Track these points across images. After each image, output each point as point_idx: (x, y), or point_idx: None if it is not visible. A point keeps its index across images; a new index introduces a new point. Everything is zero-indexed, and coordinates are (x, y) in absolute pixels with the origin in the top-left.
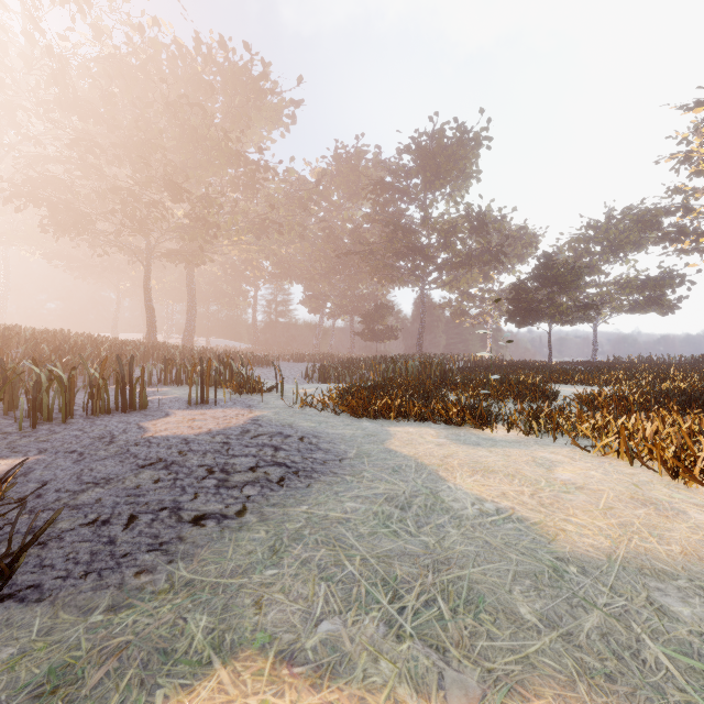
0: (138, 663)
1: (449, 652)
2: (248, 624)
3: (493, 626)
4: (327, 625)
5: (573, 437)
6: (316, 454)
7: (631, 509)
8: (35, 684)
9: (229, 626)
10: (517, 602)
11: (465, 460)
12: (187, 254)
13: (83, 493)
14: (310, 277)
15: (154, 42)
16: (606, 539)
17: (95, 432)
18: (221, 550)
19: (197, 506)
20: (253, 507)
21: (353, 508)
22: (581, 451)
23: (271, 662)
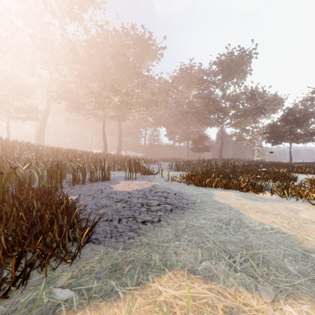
0: (139, 266)
1: (258, 279)
2: (174, 259)
3: (276, 272)
4: (204, 263)
5: (307, 199)
6: (183, 201)
7: None
8: (109, 268)
9: (167, 259)
10: (286, 265)
11: (252, 206)
12: (118, 117)
13: (99, 210)
14: (169, 124)
15: (106, 31)
16: None
17: (95, 188)
18: (156, 233)
19: (141, 217)
20: (163, 219)
21: (204, 223)
22: (312, 206)
23: (186, 272)
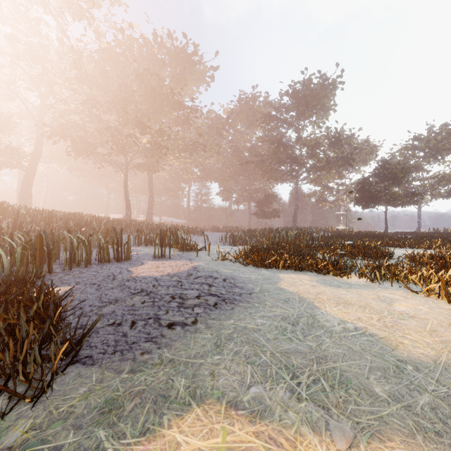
0: (151, 401)
1: (331, 410)
2: (208, 385)
3: (358, 397)
4: (254, 389)
5: (405, 283)
6: (234, 290)
7: (450, 332)
8: (100, 407)
9: (197, 385)
10: (373, 384)
11: (331, 296)
12: (148, 166)
13: (104, 307)
14: (223, 178)
15: (130, 38)
16: (432, 350)
17: (104, 273)
18: (186, 343)
19: (169, 317)
20: (201, 320)
21: (262, 323)
22: (411, 293)
23: (224, 407)
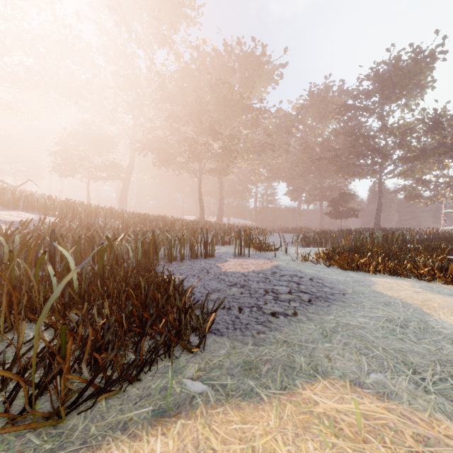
0: (280, 368)
1: None
2: (327, 365)
3: None
4: (374, 375)
5: None
6: (325, 289)
7: None
8: (241, 365)
9: (317, 364)
10: None
11: (444, 304)
12: (219, 170)
13: (211, 294)
14: (292, 177)
15: (203, 53)
16: None
17: (197, 267)
18: (294, 330)
19: (269, 308)
20: (300, 312)
21: (365, 322)
22: None
23: (348, 384)
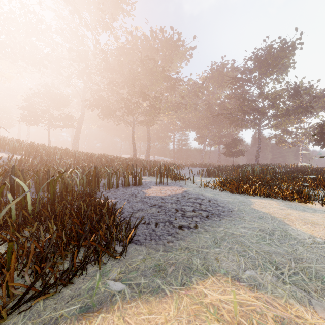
0: (181, 269)
1: (311, 293)
2: (215, 265)
3: None
4: (248, 272)
5: None
6: (218, 208)
7: None
8: (153, 268)
9: (208, 264)
10: None
11: (299, 217)
12: (147, 121)
13: (136, 213)
14: (199, 127)
15: (135, 37)
16: None
17: (128, 193)
18: (194, 239)
19: (178, 222)
20: (200, 225)
21: (244, 231)
22: None
23: (230, 279)
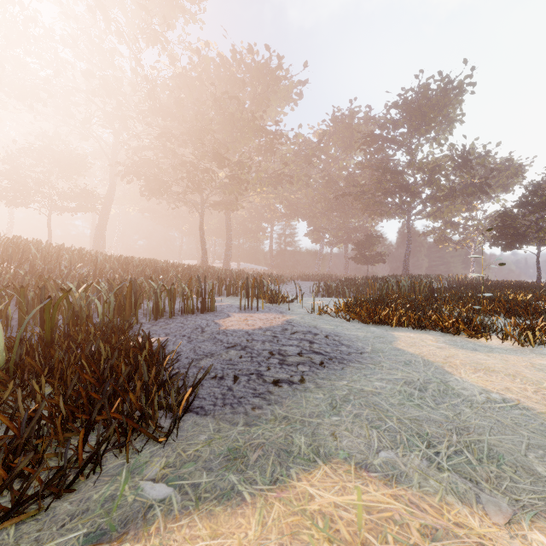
0: (274, 454)
1: (481, 484)
2: (331, 445)
3: (514, 475)
4: (384, 454)
5: None
6: (341, 348)
7: None
8: (224, 454)
9: (319, 444)
10: (533, 463)
11: (466, 361)
12: (226, 204)
13: (201, 360)
14: (313, 215)
15: (206, 58)
16: None
17: (190, 325)
18: (298, 402)
19: (272, 374)
20: (309, 378)
21: (381, 386)
22: None
23: (353, 467)
